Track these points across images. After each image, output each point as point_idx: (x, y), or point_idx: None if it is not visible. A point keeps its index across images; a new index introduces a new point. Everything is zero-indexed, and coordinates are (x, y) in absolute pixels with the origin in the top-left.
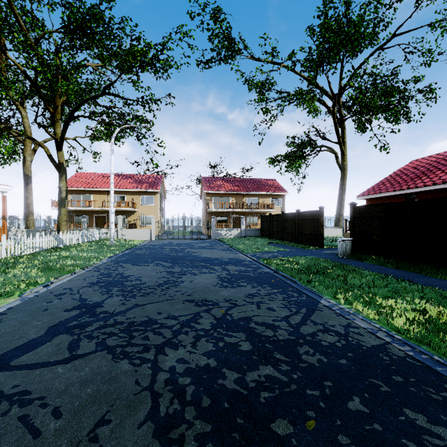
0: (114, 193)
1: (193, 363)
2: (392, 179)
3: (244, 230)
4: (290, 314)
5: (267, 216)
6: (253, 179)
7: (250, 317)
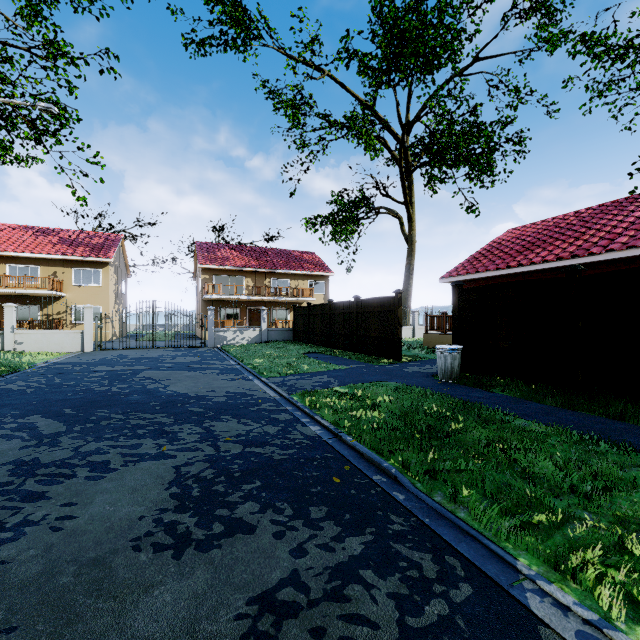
0: (13, 260)
1: None
2: (489, 254)
3: (265, 331)
4: None
5: (305, 308)
6: (282, 251)
7: None
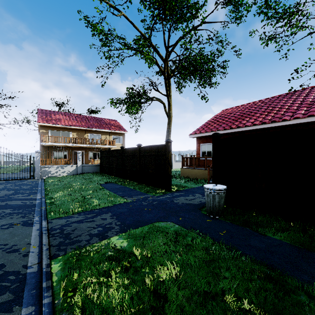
0: None
1: None
2: (216, 121)
3: (80, 167)
4: None
5: (107, 152)
6: (97, 118)
7: None
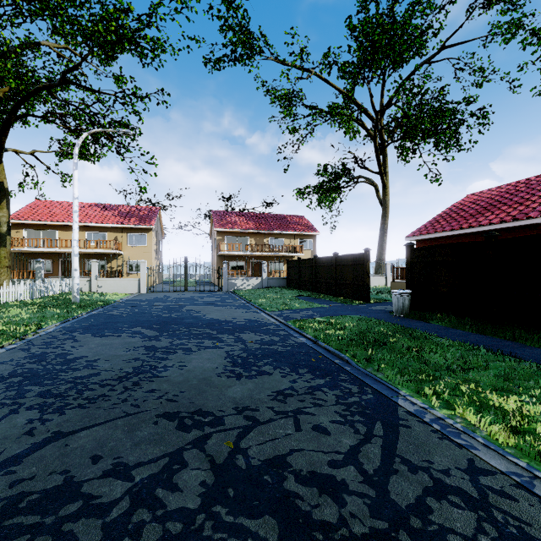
0: (90, 229)
1: None
2: (448, 216)
3: (265, 279)
4: (357, 442)
5: (296, 262)
6: (277, 215)
7: (284, 457)
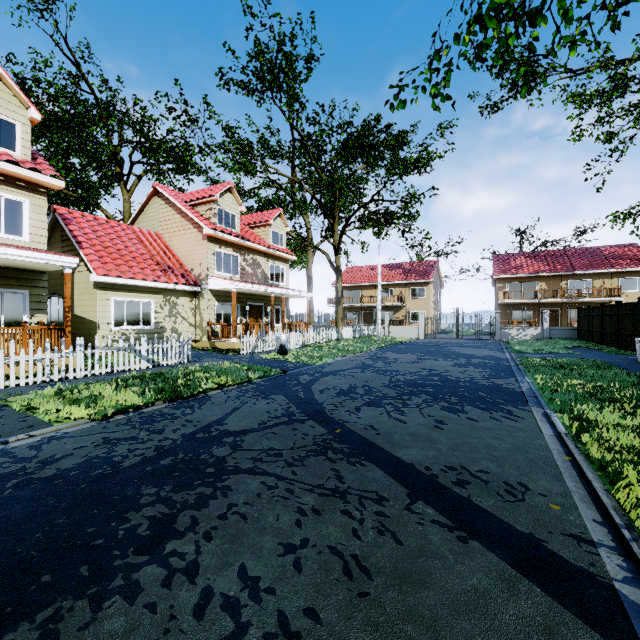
0: (382, 286)
1: (408, 378)
2: None
3: (547, 330)
4: (479, 377)
5: (585, 310)
6: (586, 249)
7: (451, 375)
